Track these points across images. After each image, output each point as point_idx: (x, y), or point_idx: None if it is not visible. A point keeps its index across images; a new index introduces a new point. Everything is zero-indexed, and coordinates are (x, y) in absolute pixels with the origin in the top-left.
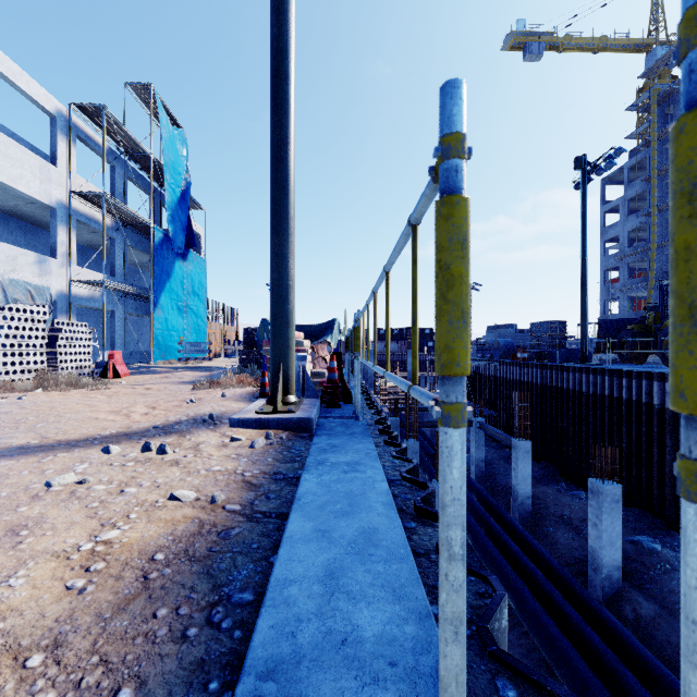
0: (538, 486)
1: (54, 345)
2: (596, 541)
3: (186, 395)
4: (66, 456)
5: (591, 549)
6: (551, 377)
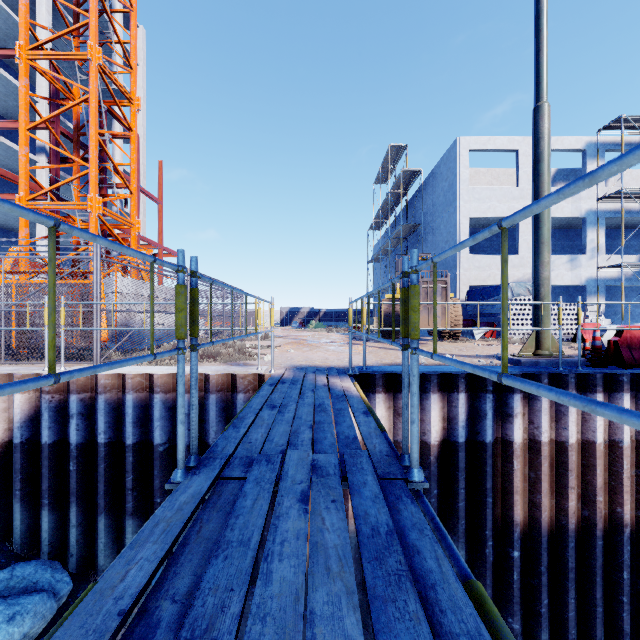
0: None
1: None
2: None
3: None
4: None
5: None
6: None
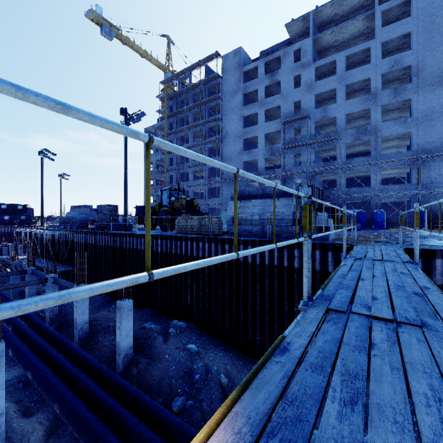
0: (98, 311)
1: None
2: (120, 337)
3: None
4: None
5: (118, 343)
6: (108, 240)
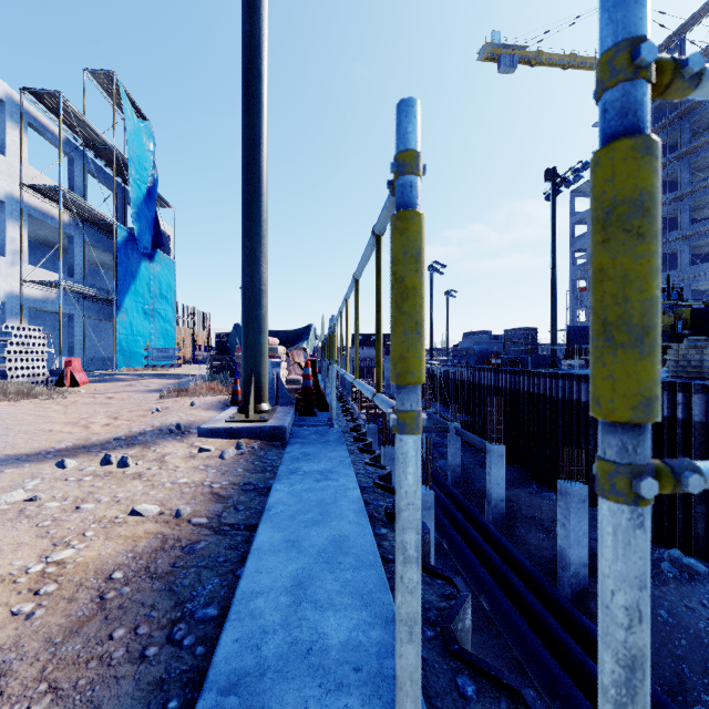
0: (511, 489)
1: (3, 351)
2: (564, 541)
3: (152, 404)
4: (15, 472)
5: (560, 548)
6: (524, 382)
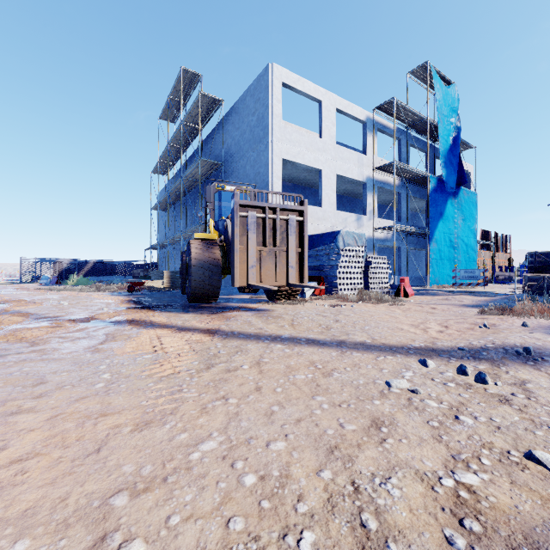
0: None
1: (367, 272)
2: None
3: (476, 319)
4: (393, 360)
5: None
6: None
